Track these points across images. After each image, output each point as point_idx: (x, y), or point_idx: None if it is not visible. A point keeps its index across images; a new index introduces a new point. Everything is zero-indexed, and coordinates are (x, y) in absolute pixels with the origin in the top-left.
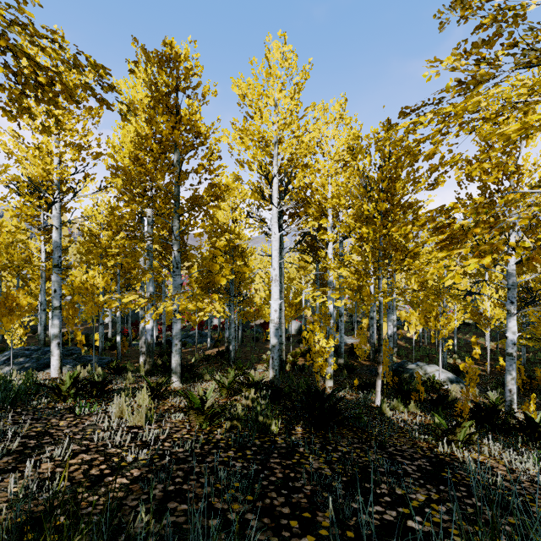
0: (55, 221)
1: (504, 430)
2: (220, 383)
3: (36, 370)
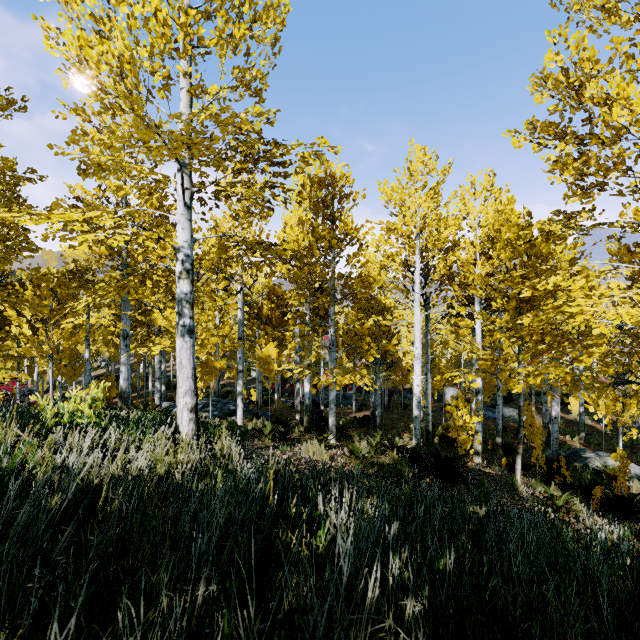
0: (240, 304)
1: None
2: (368, 443)
3: (222, 418)
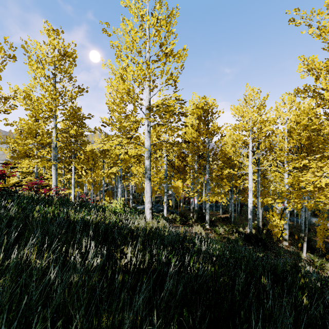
0: (165, 162)
1: None
2: (224, 229)
3: (157, 213)
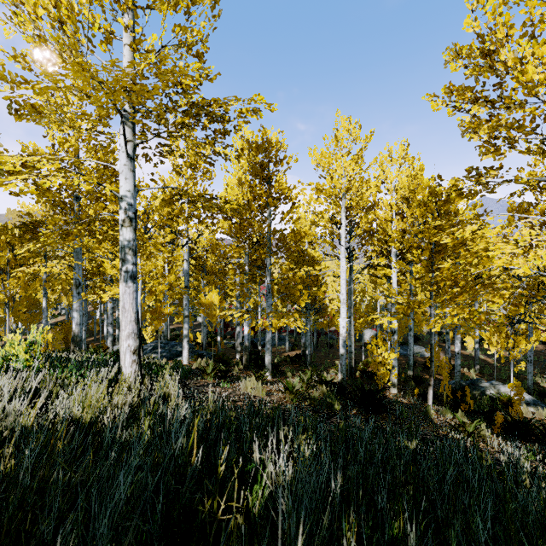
0: (185, 256)
1: (538, 442)
2: (301, 379)
3: (170, 358)
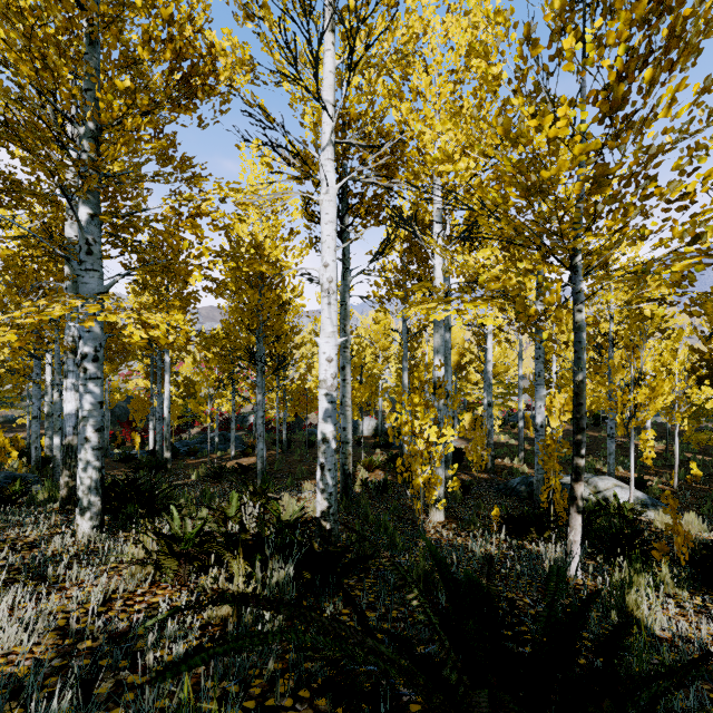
0: None
1: None
2: (161, 539)
3: None
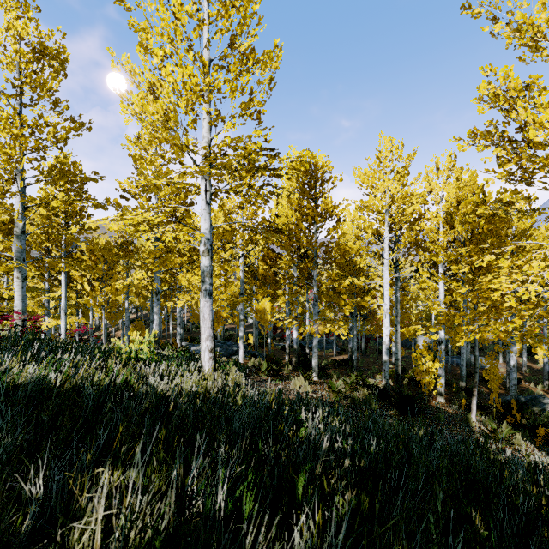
0: (241, 266)
1: None
2: (344, 381)
3: (227, 357)
